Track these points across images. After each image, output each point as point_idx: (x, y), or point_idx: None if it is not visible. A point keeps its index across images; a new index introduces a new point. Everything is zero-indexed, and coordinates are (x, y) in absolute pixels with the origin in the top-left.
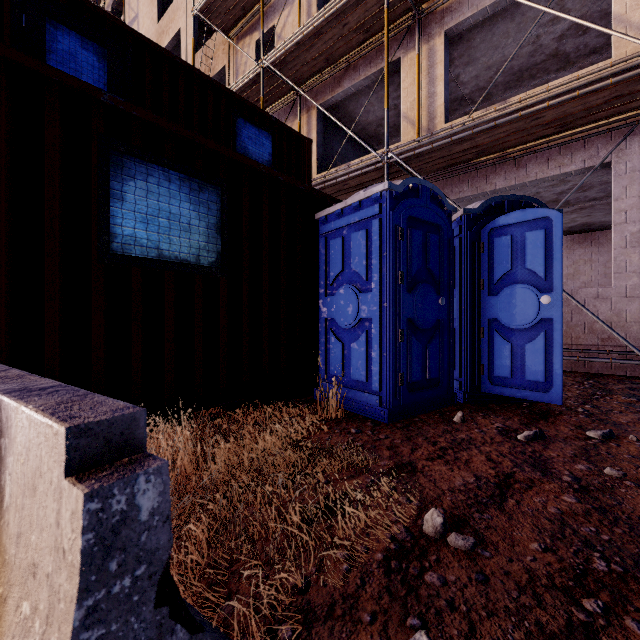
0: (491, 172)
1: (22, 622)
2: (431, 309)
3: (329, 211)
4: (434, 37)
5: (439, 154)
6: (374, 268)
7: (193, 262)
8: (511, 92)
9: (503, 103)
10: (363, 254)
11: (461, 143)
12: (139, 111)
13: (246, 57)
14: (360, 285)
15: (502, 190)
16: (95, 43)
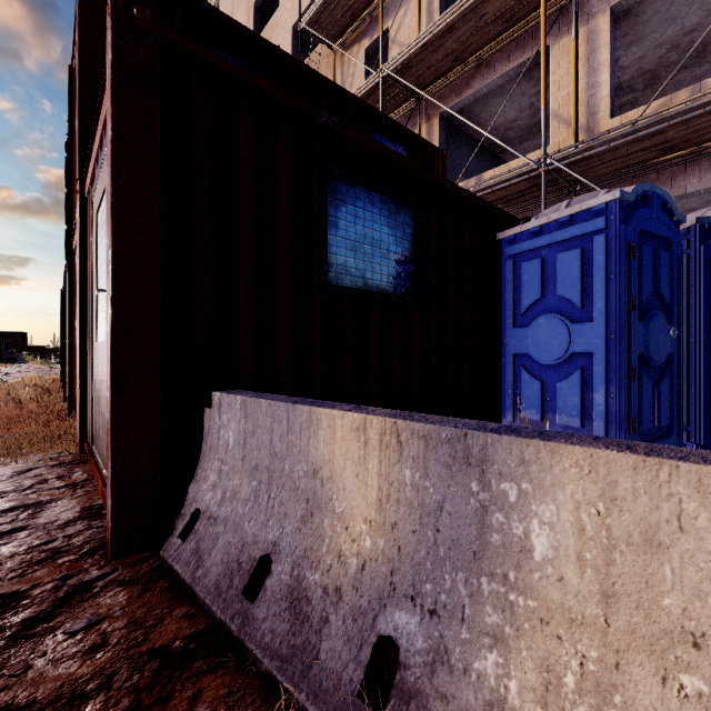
0: (679, 173)
1: (696, 698)
2: (662, 342)
3: (520, 229)
4: (596, 16)
5: (611, 155)
6: (596, 293)
7: (391, 292)
8: (686, 72)
9: (697, 86)
10: (577, 277)
11: (645, 140)
12: (350, 131)
13: (354, 68)
14: (570, 314)
15: (694, 194)
16: (248, 68)
